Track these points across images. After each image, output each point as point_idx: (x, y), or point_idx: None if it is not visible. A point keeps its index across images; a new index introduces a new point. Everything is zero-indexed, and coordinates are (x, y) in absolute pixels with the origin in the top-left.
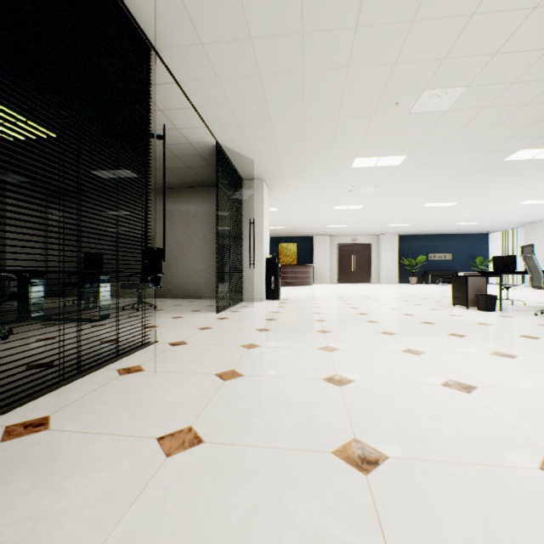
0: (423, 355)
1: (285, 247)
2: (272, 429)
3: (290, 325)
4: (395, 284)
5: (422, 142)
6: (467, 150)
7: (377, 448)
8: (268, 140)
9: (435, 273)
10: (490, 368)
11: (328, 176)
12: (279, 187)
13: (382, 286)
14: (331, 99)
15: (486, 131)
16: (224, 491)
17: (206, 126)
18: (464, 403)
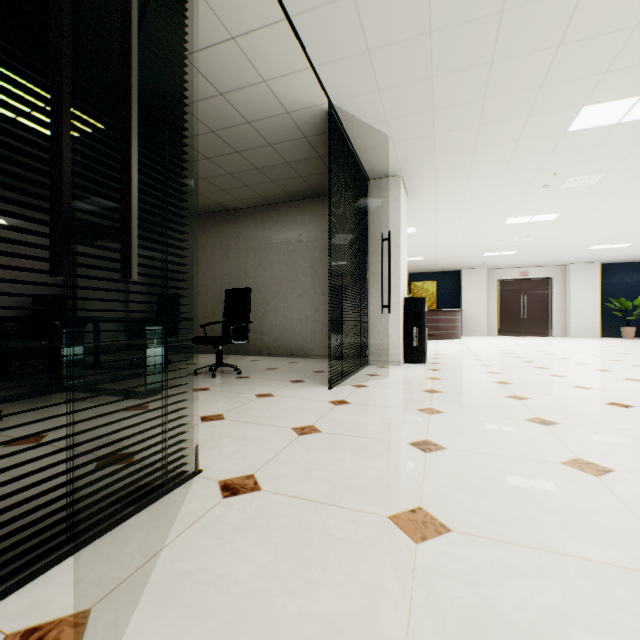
0: None
1: (419, 287)
2: None
3: (480, 432)
4: (595, 338)
5: None
6: None
7: None
8: (418, 84)
9: None
10: None
11: (514, 157)
12: (423, 189)
13: (577, 342)
14: None
15: None
16: None
17: (311, 64)
18: None
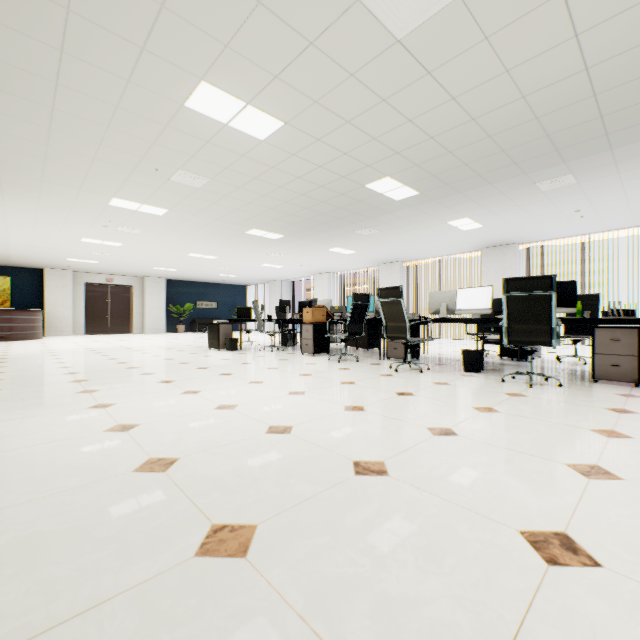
0: (174, 382)
1: None
2: (51, 436)
3: (30, 381)
4: (163, 333)
5: (183, 204)
6: (219, 219)
7: (135, 423)
8: None
9: (203, 321)
10: (214, 381)
11: (77, 205)
12: None
13: (147, 336)
14: (87, 141)
15: (230, 211)
16: (27, 460)
17: None
18: (191, 398)
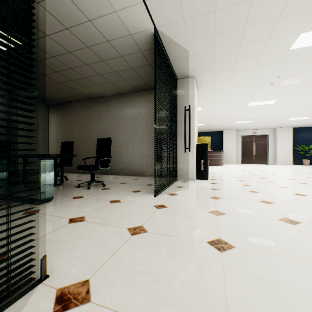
0: None
1: (202, 139)
2: None
3: (254, 230)
4: (290, 165)
5: None
6: None
7: None
8: (207, 16)
9: None
10: None
11: (257, 66)
12: (206, 85)
13: (282, 167)
14: None
15: None
16: None
17: None
18: None
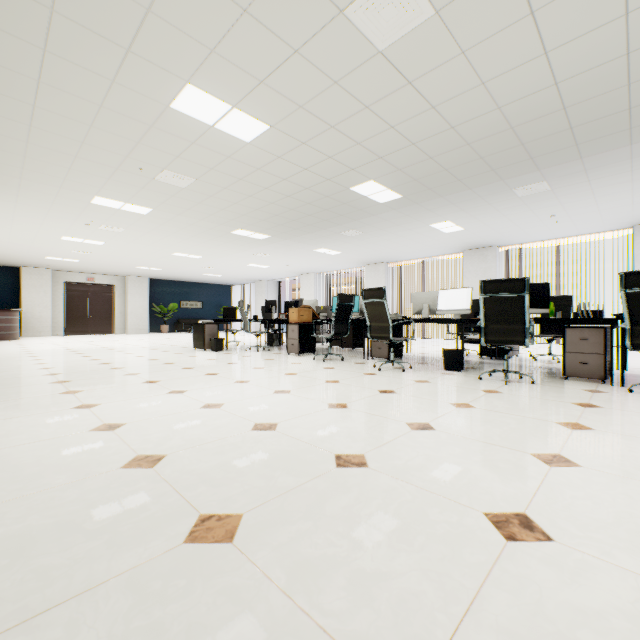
0: (159, 382)
1: None
2: (35, 436)
3: (9, 383)
4: (146, 333)
5: (167, 203)
6: (204, 219)
7: (120, 422)
8: None
9: (188, 321)
10: (200, 381)
11: (57, 203)
12: None
13: (129, 337)
14: (69, 139)
15: (216, 211)
16: (13, 460)
17: None
18: (177, 397)
